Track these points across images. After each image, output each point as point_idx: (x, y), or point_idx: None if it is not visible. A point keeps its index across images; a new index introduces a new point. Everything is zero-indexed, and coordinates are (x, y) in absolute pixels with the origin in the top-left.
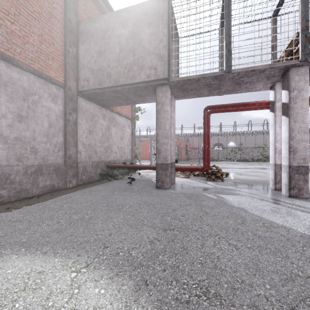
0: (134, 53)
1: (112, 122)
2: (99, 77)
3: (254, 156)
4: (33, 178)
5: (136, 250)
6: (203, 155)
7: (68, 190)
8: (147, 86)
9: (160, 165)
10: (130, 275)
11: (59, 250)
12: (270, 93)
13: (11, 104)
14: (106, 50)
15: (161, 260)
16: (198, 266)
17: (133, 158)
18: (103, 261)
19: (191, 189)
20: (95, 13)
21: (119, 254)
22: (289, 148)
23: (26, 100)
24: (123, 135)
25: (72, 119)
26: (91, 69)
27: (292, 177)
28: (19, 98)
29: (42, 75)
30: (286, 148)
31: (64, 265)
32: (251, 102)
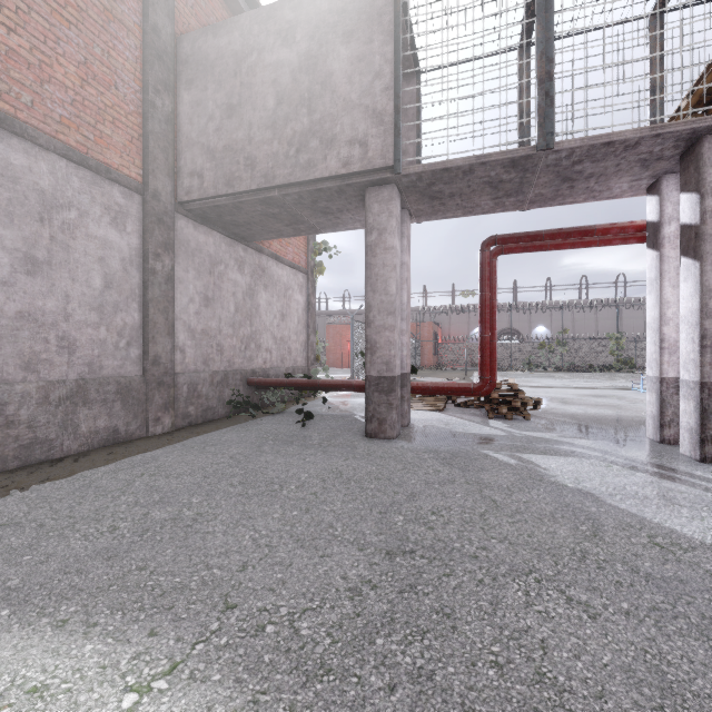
0: (313, 106)
1: (261, 278)
2: (226, 167)
3: (593, 358)
4: (65, 412)
5: (312, 616)
6: (480, 356)
7: (151, 440)
8: (343, 187)
9: (374, 380)
10: (292, 706)
11: (102, 616)
12: (647, 202)
13: (9, 230)
14: (245, 101)
15: (381, 652)
16: (489, 674)
17: (310, 364)
18: (218, 653)
19: (452, 439)
20: (218, 16)
21: (264, 629)
22: (702, 338)
23: (46, 221)
24: (287, 309)
25: (163, 270)
26: (208, 148)
27: (709, 410)
28: (28, 215)
29: (88, 162)
30: (693, 338)
31: (108, 665)
32: (598, 226)
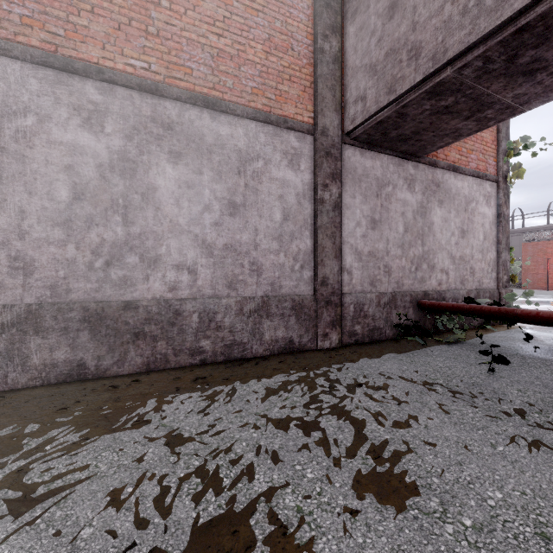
0: None
1: (434, 194)
2: (387, 74)
3: None
4: (253, 322)
5: None
6: None
7: (317, 354)
8: None
9: None
10: None
11: None
12: None
13: (219, 184)
14: None
15: None
16: None
17: (501, 286)
18: None
19: None
20: None
21: None
22: None
23: (242, 173)
24: (469, 224)
25: (331, 199)
26: (369, 66)
27: None
28: (230, 171)
29: (270, 118)
30: None
31: None
32: None
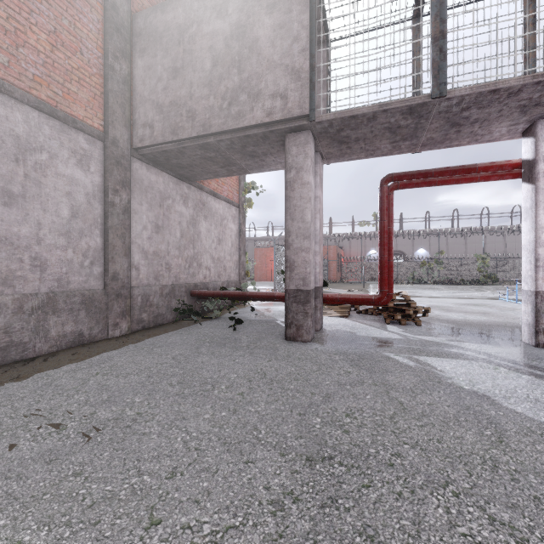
0: (242, 66)
1: (201, 211)
2: (172, 118)
3: (463, 274)
4: (37, 320)
5: (234, 537)
6: (380, 272)
7: (110, 342)
8: (267, 134)
9: (293, 293)
10: None
11: (28, 532)
12: (523, 143)
13: None
14: (187, 64)
15: None
16: None
17: (241, 279)
18: None
19: (357, 342)
20: None
21: None
22: None
23: (21, 161)
24: (223, 235)
25: (121, 203)
26: (157, 104)
27: None
28: (5, 156)
29: (57, 113)
30: None
31: None
32: (479, 164)
